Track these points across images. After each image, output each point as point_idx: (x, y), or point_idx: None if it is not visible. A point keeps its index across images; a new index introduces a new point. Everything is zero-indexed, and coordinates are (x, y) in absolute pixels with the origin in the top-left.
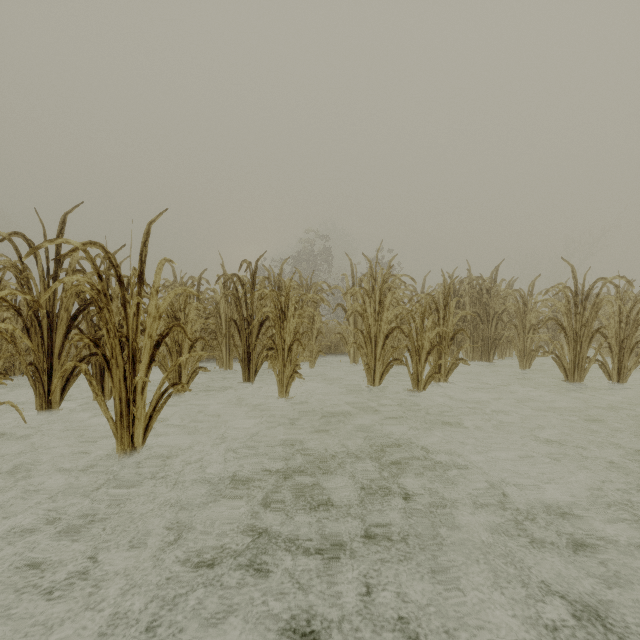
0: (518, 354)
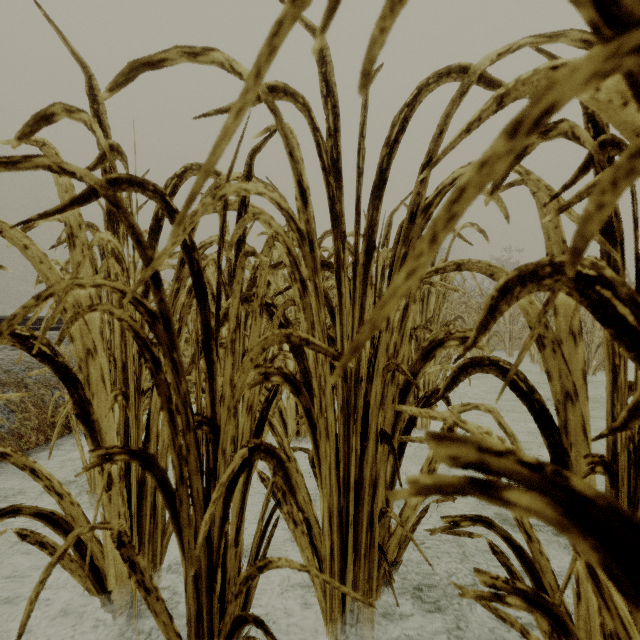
0: None
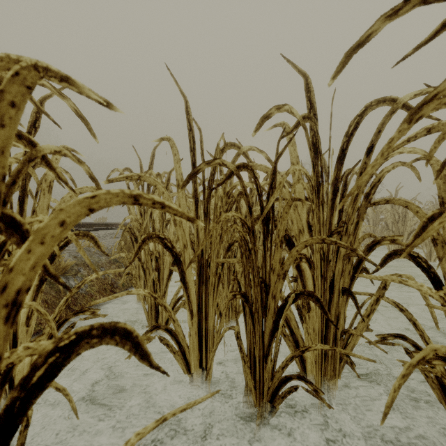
0: None
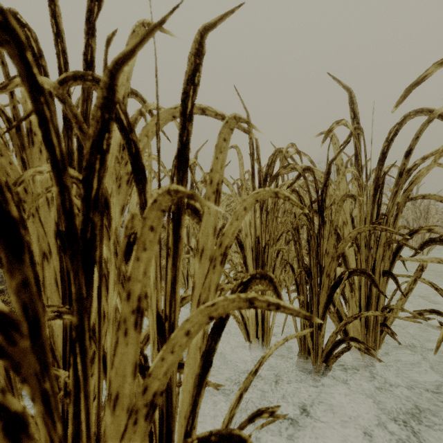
0: None
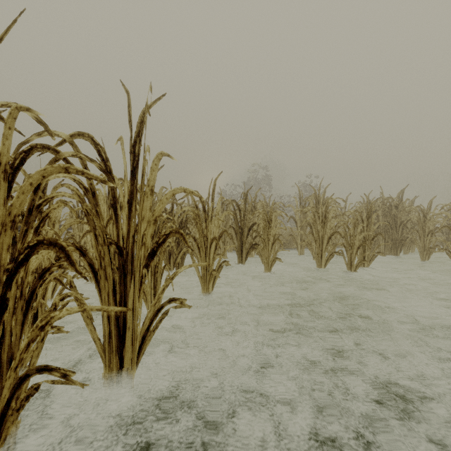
0: (419, 250)
